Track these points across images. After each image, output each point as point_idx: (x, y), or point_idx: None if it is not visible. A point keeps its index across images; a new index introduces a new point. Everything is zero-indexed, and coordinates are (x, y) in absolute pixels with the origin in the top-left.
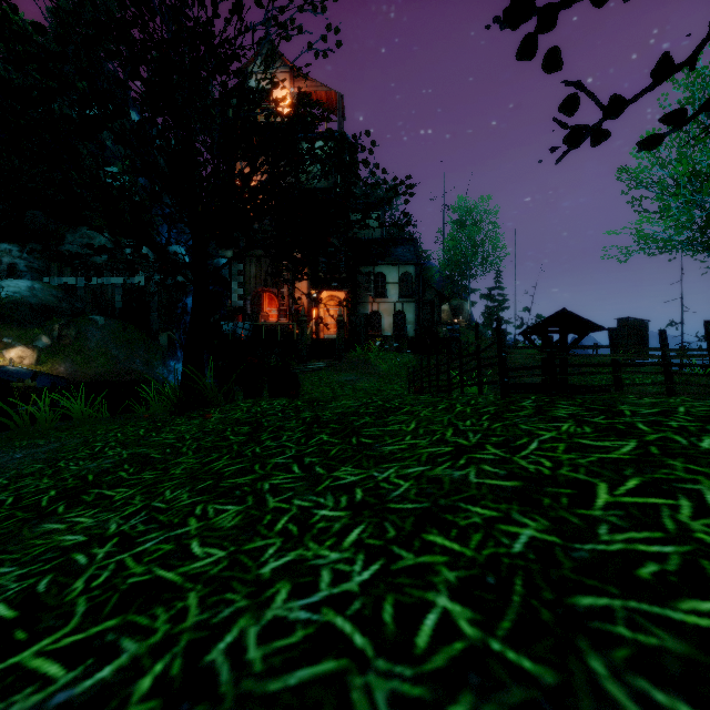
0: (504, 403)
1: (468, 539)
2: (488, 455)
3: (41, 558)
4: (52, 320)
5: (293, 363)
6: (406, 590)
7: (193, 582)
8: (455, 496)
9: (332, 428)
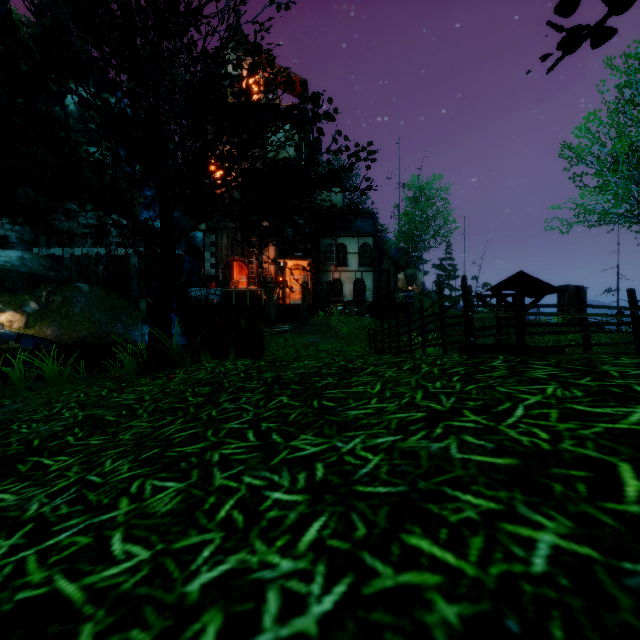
0: (472, 363)
1: (465, 546)
2: (468, 423)
3: None
4: (40, 287)
5: (261, 326)
6: (386, 638)
7: (95, 605)
8: (437, 477)
9: (293, 390)
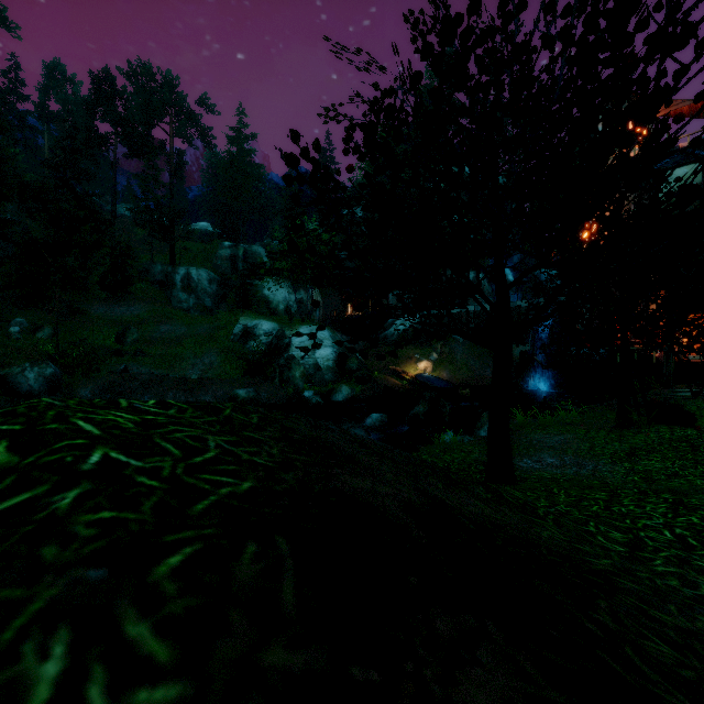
0: None
1: None
2: None
3: (657, 468)
4: (433, 340)
5: (655, 386)
6: None
7: None
8: None
9: None
